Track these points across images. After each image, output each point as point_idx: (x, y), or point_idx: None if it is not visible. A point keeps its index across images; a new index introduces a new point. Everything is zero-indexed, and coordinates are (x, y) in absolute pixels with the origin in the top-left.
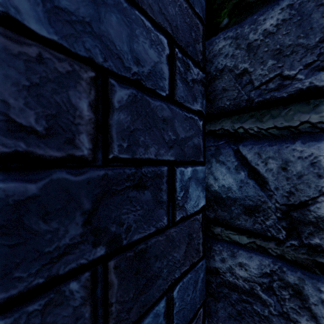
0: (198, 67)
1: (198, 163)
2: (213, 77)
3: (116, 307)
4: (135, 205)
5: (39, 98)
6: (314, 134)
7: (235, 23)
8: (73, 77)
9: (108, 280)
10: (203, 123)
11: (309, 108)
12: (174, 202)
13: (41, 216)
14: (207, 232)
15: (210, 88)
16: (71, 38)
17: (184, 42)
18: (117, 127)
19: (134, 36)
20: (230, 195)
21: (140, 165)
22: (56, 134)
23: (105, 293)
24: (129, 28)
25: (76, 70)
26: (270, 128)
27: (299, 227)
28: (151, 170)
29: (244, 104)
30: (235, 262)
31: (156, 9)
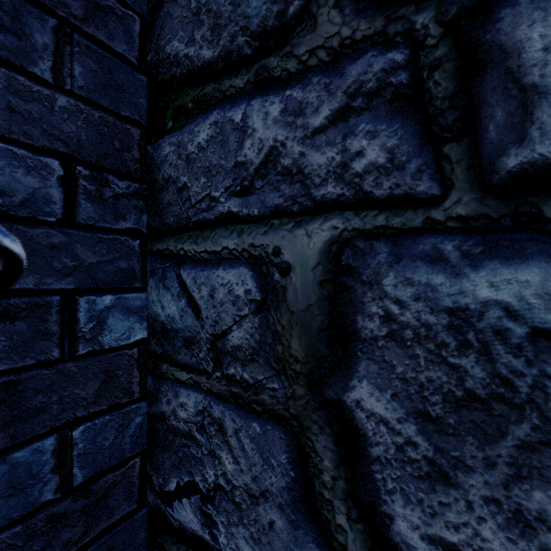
0: (130, 178)
1: (130, 290)
2: (161, 187)
3: None
4: None
5: None
6: (231, 261)
7: (178, 129)
8: None
9: None
10: (141, 243)
11: (228, 234)
12: (75, 334)
13: None
14: (156, 371)
15: (158, 199)
16: None
17: (96, 156)
18: None
19: None
20: (174, 326)
21: (7, 296)
22: None
23: None
24: None
25: None
26: (202, 251)
27: (221, 358)
28: (27, 300)
29: (184, 222)
30: (178, 403)
31: (38, 133)
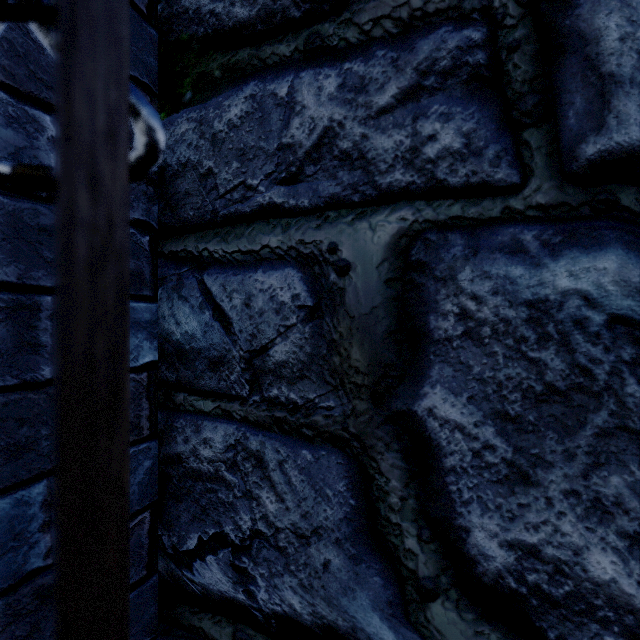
0: None
1: (138, 298)
2: (175, 173)
3: None
4: None
5: None
6: (273, 261)
7: (200, 101)
8: None
9: None
10: (151, 240)
11: (269, 229)
12: None
13: None
14: (168, 404)
15: (171, 189)
16: None
17: None
18: None
19: None
20: (194, 345)
21: None
22: None
23: None
24: None
25: None
26: (234, 252)
27: (261, 378)
28: (8, 298)
29: (209, 216)
30: (200, 440)
31: (22, 73)
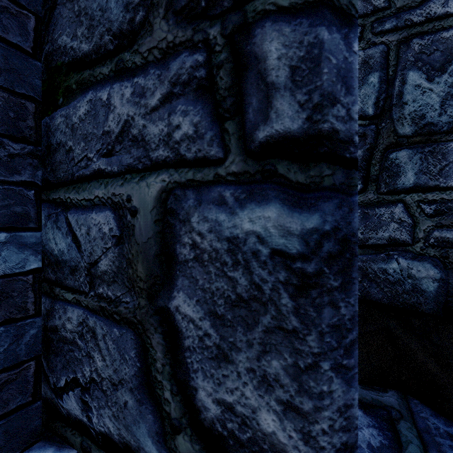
0: (25, 142)
1: (25, 229)
2: (55, 149)
3: None
4: None
5: None
6: (100, 206)
7: (66, 104)
8: None
9: None
10: (36, 193)
11: (98, 186)
12: None
13: None
14: (52, 294)
15: (53, 159)
16: None
17: None
18: None
19: None
20: (64, 258)
21: None
22: None
23: None
24: None
25: None
26: (82, 199)
27: (94, 281)
28: None
29: (70, 177)
30: (66, 318)
31: None
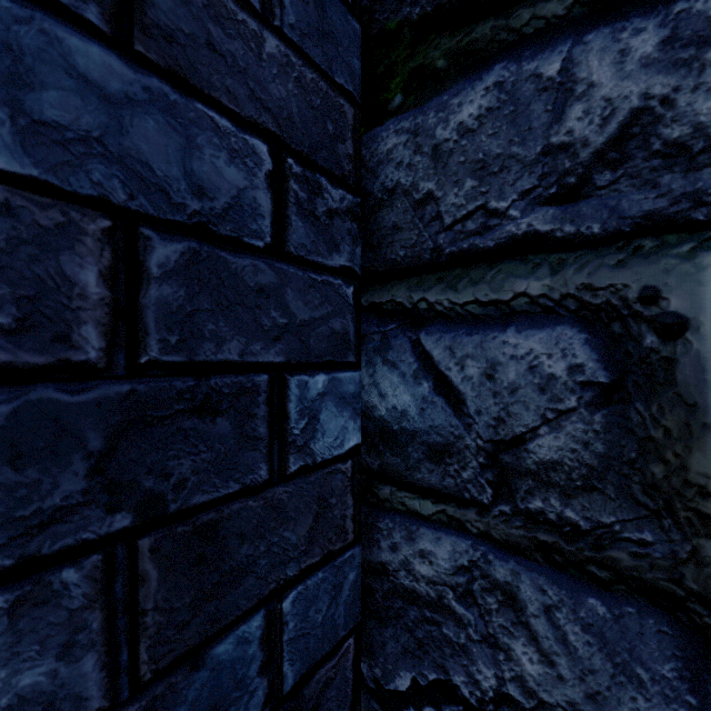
0: (343, 186)
1: (343, 367)
2: (378, 203)
3: (155, 618)
4: (197, 443)
5: (6, 273)
6: (534, 316)
7: (414, 105)
8: (69, 232)
9: (139, 571)
10: (355, 291)
11: (527, 270)
12: (285, 438)
13: (8, 460)
14: (368, 496)
15: (372, 223)
16: (64, 168)
17: (307, 144)
18: (157, 310)
19: (193, 148)
20: (406, 426)
21: (207, 373)
22: (37, 327)
23: (131, 592)
24: (184, 135)
25: (74, 220)
26: (468, 302)
27: (512, 481)
28: (230, 381)
29: (428, 256)
30: (414, 551)
31: (243, 93)
